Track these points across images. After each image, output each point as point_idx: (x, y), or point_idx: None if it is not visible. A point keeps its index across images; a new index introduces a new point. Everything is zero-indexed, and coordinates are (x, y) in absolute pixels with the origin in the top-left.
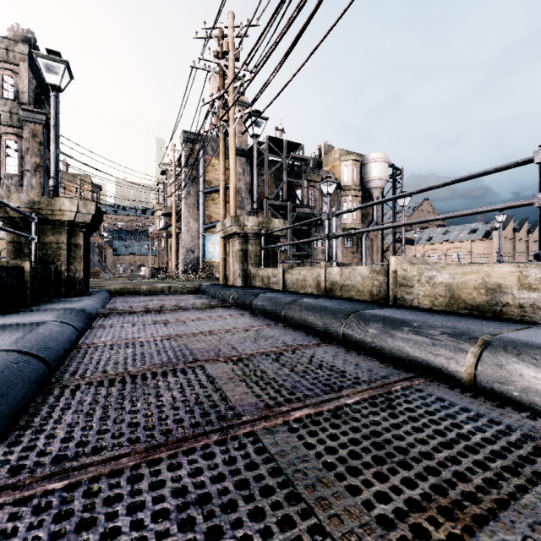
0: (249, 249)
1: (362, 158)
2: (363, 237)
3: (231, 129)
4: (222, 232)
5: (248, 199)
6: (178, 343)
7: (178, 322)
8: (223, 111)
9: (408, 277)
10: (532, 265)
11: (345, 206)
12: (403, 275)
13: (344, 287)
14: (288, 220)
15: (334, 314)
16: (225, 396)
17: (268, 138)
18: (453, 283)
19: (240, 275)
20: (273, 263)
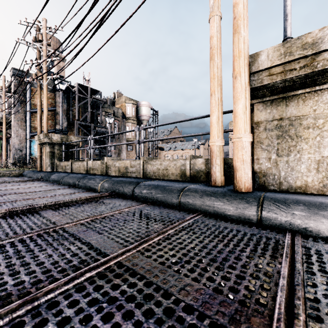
0: (55, 151)
1: (137, 103)
2: None
3: (44, 84)
4: (39, 141)
5: (65, 119)
6: (1, 191)
7: (2, 186)
8: (39, 73)
9: (110, 165)
10: (132, 160)
11: (128, 128)
12: (108, 164)
13: (93, 169)
14: (92, 134)
15: (77, 178)
16: (16, 198)
17: (78, 84)
18: (119, 166)
19: (50, 165)
20: (71, 159)
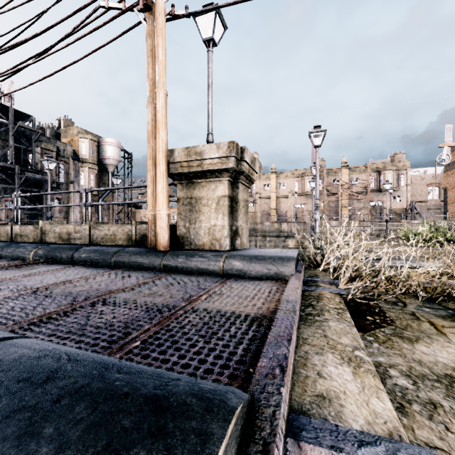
0: None
1: (99, 139)
2: (99, 201)
3: None
4: None
5: None
6: None
7: None
8: None
9: (47, 230)
10: (77, 225)
11: (83, 175)
12: (45, 229)
13: (22, 236)
14: (16, 181)
15: None
16: None
17: None
18: (60, 232)
19: None
20: None
